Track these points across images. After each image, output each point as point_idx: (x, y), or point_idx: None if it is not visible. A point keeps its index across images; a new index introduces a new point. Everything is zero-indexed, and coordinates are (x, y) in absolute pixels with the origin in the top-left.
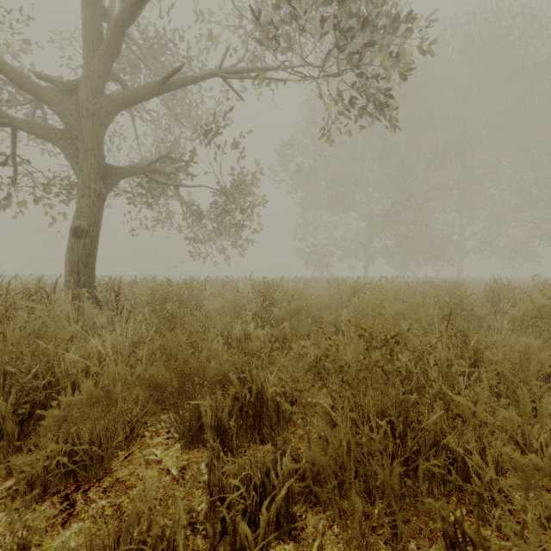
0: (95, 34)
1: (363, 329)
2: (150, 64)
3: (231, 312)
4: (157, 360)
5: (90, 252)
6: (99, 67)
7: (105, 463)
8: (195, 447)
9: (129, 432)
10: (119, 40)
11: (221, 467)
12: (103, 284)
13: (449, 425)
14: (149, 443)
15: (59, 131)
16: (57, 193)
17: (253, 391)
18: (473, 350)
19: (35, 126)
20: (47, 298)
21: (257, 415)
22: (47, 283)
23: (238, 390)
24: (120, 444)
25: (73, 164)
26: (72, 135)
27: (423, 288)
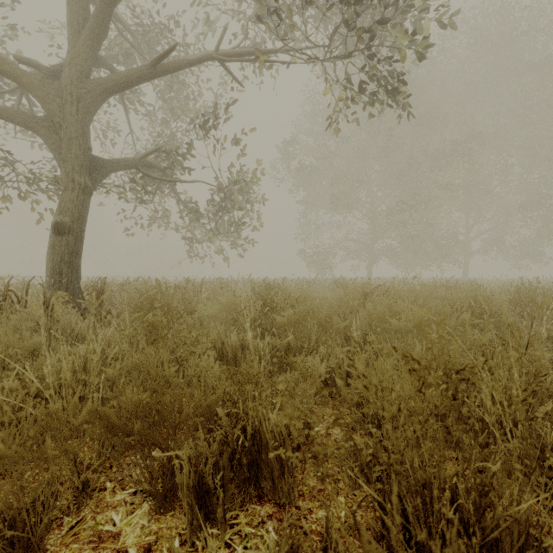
0: (81, 14)
1: (416, 360)
2: (144, 53)
3: (227, 318)
4: (133, 380)
5: (74, 251)
6: (84, 49)
7: (35, 545)
8: (170, 508)
9: (81, 488)
10: (105, 18)
11: (202, 548)
12: (90, 286)
13: (505, 472)
14: (108, 502)
15: (41, 118)
16: (44, 189)
17: (248, 432)
18: (532, 373)
19: (14, 113)
20: (18, 302)
21: (254, 463)
22: (34, 285)
23: (228, 431)
24: (70, 504)
25: (56, 155)
26: (55, 123)
27: (439, 291)
